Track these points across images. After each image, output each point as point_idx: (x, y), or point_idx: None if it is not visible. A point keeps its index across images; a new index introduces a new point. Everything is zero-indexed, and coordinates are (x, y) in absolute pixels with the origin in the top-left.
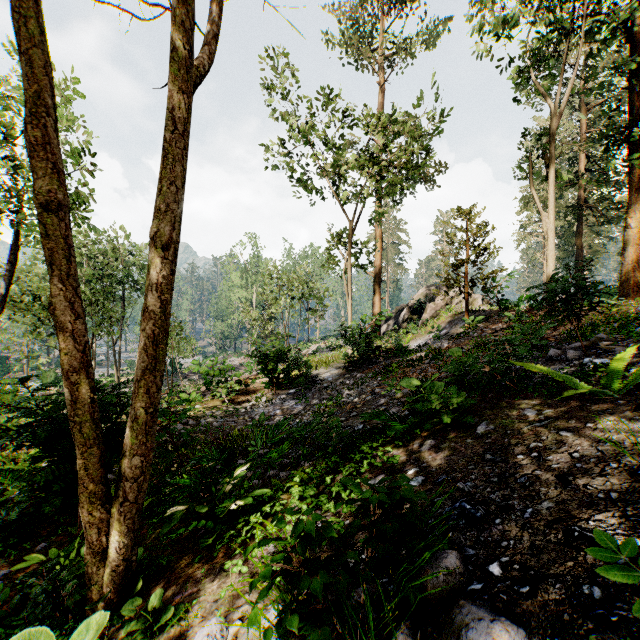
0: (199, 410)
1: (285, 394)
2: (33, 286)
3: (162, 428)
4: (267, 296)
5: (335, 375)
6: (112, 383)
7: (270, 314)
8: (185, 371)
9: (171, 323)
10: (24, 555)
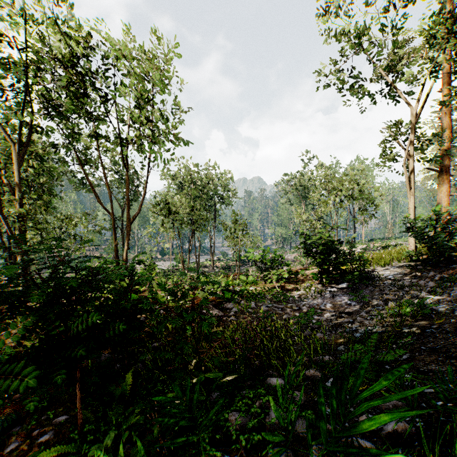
0: (251, 292)
1: (335, 287)
2: (167, 202)
3: (218, 304)
4: (316, 199)
5: (397, 273)
6: (211, 265)
7: (319, 215)
8: (242, 257)
9: (238, 221)
10: (44, 425)
